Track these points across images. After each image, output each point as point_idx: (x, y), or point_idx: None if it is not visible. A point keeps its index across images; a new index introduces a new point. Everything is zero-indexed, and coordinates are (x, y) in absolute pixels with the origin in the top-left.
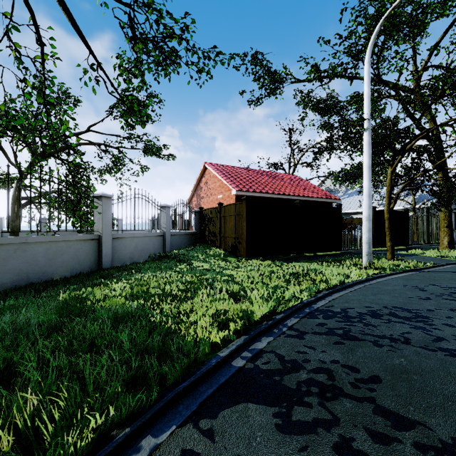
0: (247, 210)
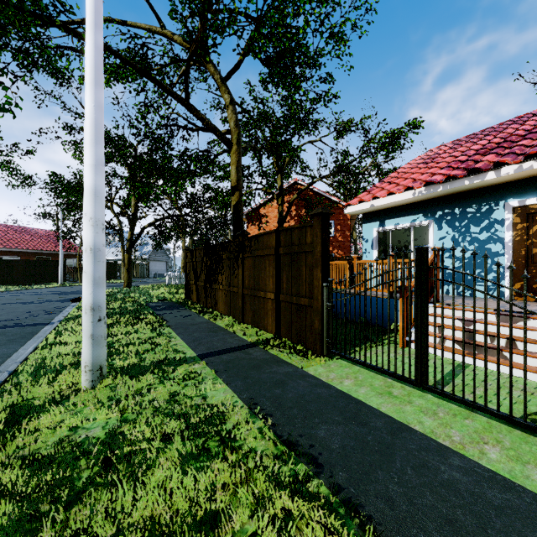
0: (2, 263)
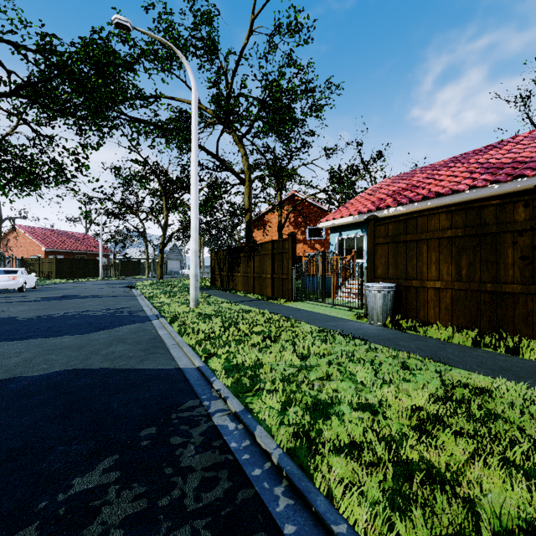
0: (56, 261)
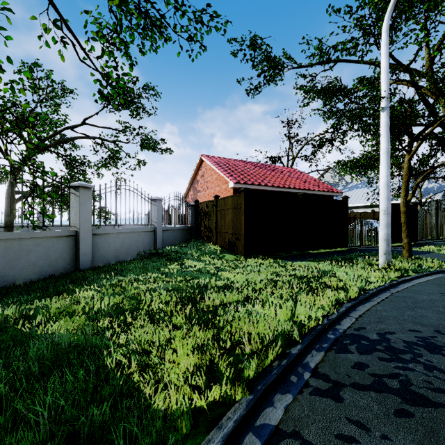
0: (246, 203)
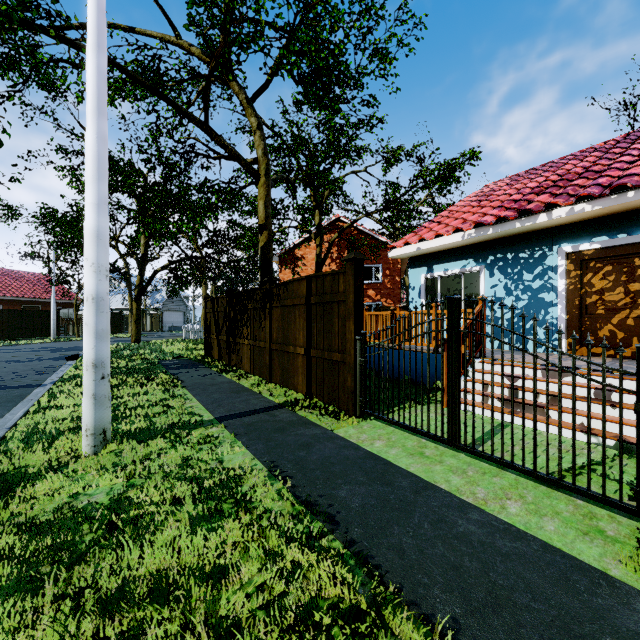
0: None
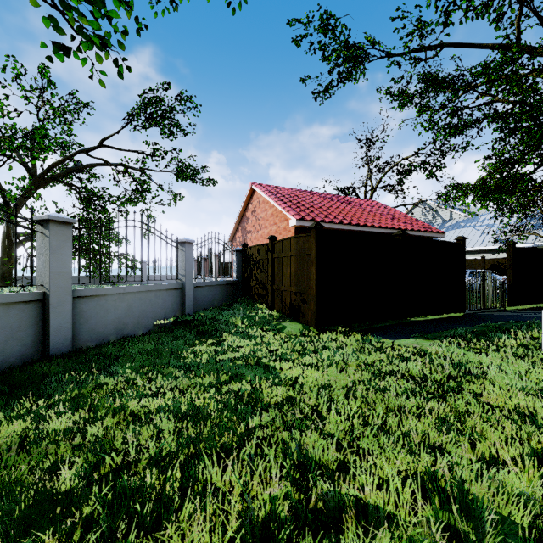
0: (318, 247)
